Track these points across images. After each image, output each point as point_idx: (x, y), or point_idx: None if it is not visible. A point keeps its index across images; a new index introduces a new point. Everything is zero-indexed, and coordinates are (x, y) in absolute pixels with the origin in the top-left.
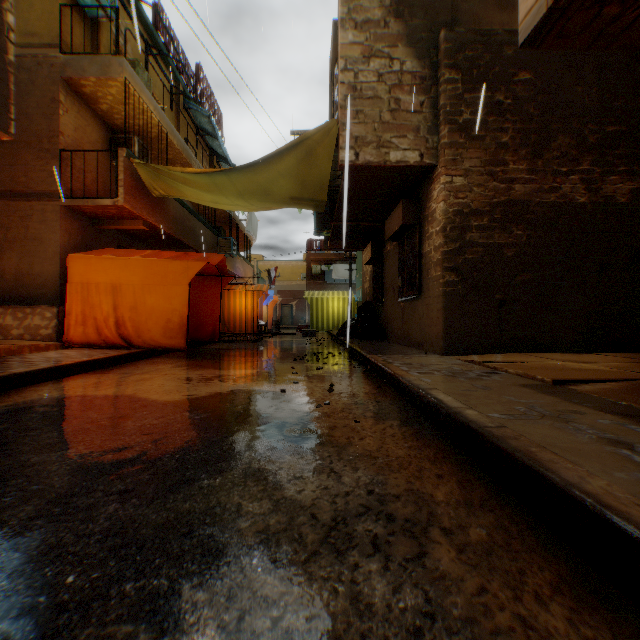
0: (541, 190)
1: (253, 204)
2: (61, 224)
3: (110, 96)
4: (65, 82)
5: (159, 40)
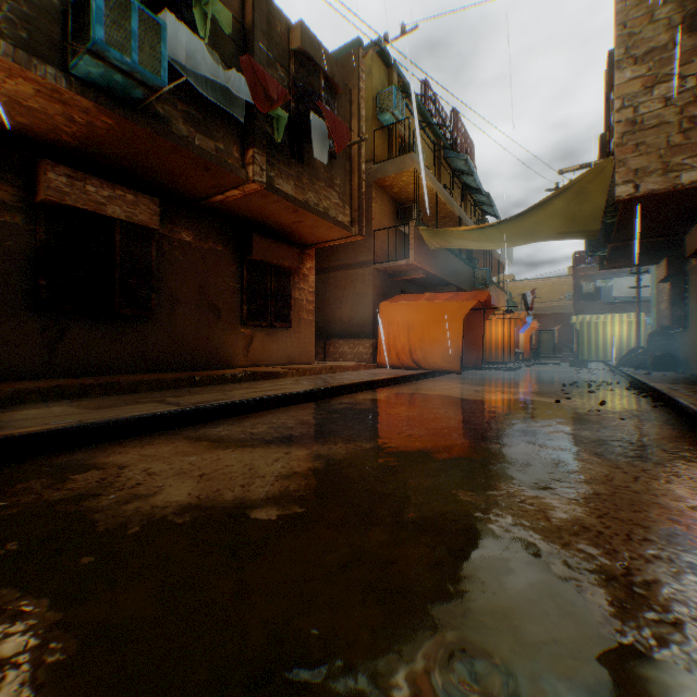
0: None
1: (517, 244)
2: (373, 282)
3: (401, 182)
4: (375, 183)
5: (426, 113)
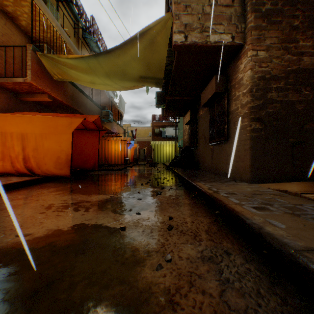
0: None
1: (116, 83)
2: None
3: (25, 14)
4: None
5: None
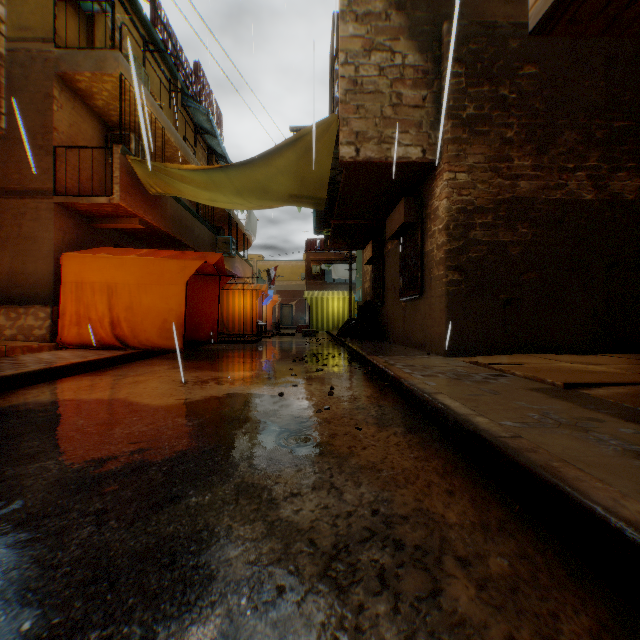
0: (547, 187)
1: (251, 202)
2: (55, 222)
3: (106, 92)
4: (59, 77)
5: (157, 36)
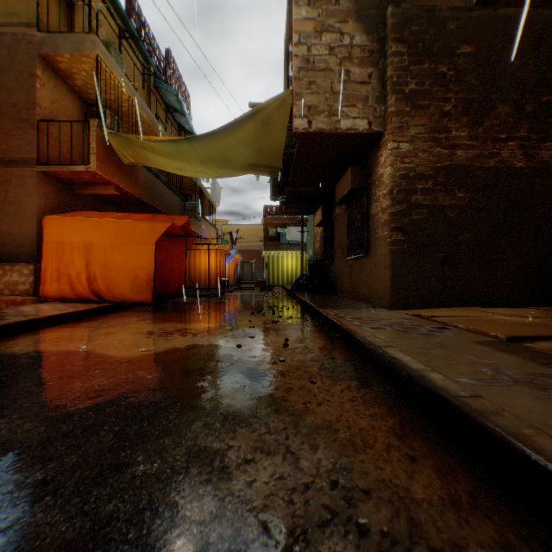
0: (481, 155)
1: (214, 171)
2: (38, 188)
3: (84, 72)
4: (42, 58)
5: (131, 25)
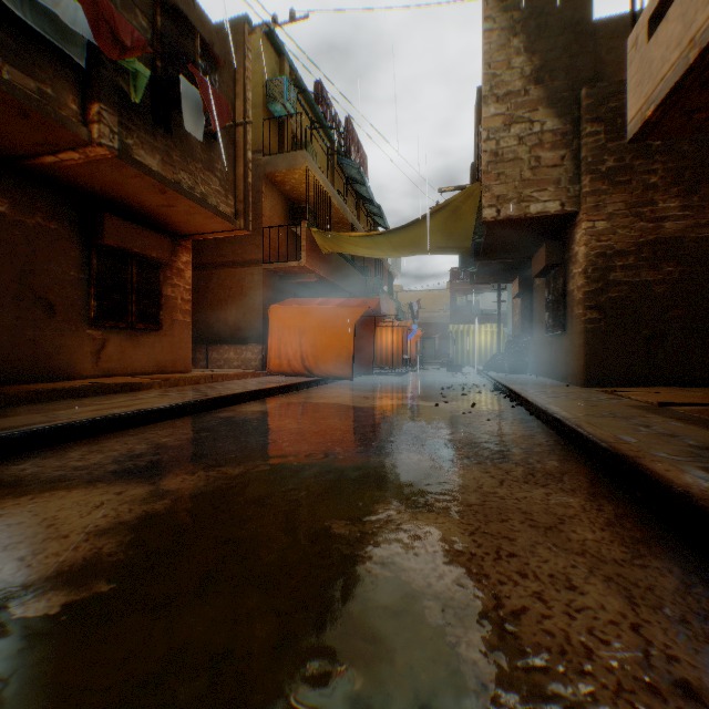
0: (696, 225)
1: (404, 254)
2: (262, 283)
3: (293, 179)
4: (264, 176)
5: (320, 114)
